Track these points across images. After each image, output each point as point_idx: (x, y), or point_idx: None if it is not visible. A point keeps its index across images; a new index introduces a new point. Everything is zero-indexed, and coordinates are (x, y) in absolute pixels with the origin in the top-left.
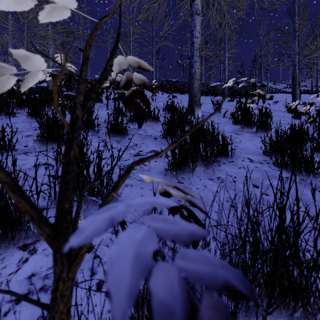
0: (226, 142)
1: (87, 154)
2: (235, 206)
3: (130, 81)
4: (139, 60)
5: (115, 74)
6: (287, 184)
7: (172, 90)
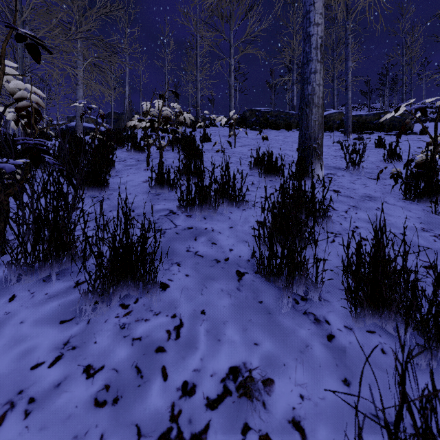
0: None
1: None
2: None
3: None
4: None
5: (161, 103)
6: None
7: (259, 124)
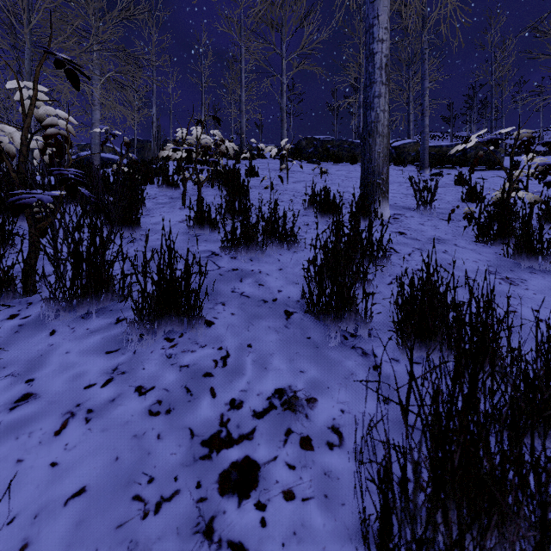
0: None
1: None
2: None
3: None
4: None
5: (199, 130)
6: None
7: (318, 156)
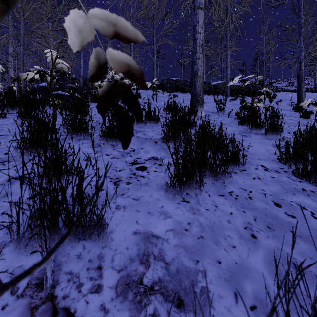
0: (237, 147)
1: (74, 165)
2: (257, 236)
3: (104, 66)
4: (113, 16)
5: (113, 72)
6: (314, 200)
7: (173, 89)
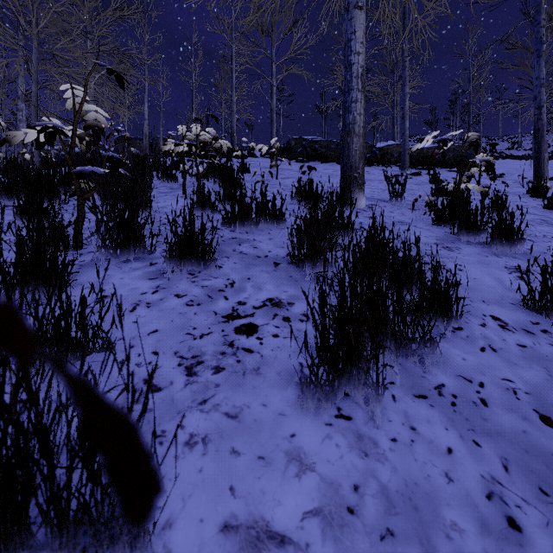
0: (445, 282)
1: (102, 328)
2: (523, 524)
3: None
4: None
5: (198, 127)
6: None
7: (306, 156)
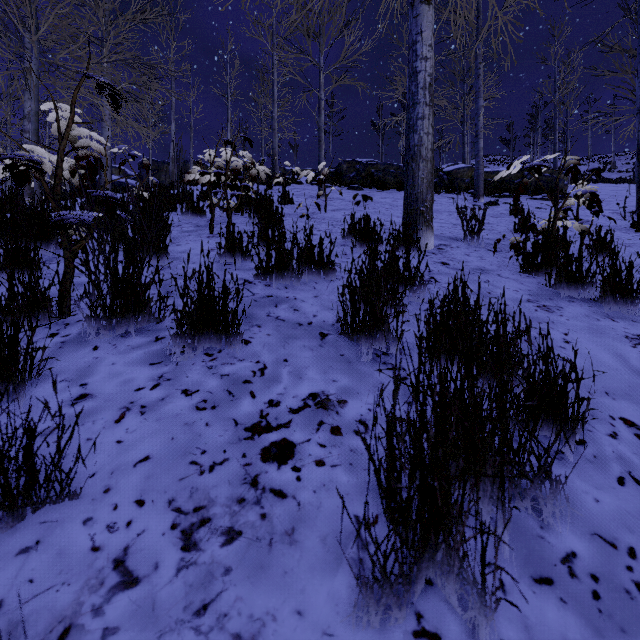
0: (562, 377)
1: (60, 466)
2: None
3: None
4: None
5: (229, 152)
6: None
7: (361, 182)
